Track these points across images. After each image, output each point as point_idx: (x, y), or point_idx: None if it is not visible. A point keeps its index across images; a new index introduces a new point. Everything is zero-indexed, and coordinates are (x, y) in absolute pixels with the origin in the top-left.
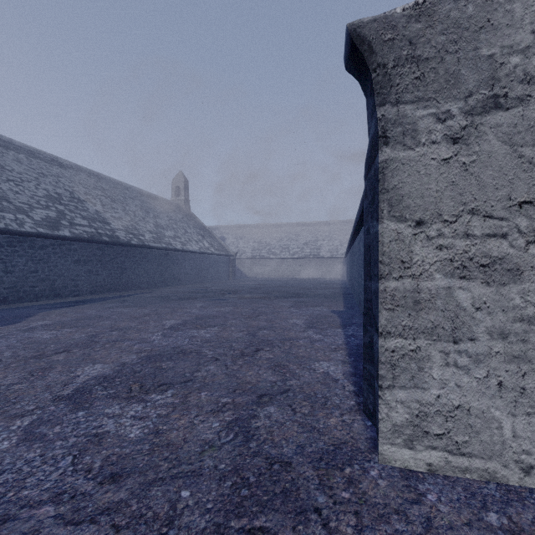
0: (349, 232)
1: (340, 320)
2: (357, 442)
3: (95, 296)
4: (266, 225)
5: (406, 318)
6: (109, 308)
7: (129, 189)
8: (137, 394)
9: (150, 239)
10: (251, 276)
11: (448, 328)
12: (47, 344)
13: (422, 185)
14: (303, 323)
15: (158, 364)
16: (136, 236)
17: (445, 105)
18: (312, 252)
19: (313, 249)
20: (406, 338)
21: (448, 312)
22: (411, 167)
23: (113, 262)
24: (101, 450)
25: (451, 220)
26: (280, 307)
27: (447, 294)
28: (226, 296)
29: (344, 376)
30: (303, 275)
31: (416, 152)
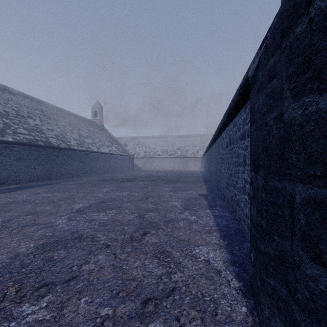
0: (204, 141)
1: (207, 202)
2: None
3: (32, 183)
4: (153, 136)
5: None
6: (37, 194)
7: (61, 111)
8: (7, 305)
9: (74, 144)
10: (143, 169)
11: None
12: None
13: None
14: (180, 204)
15: (50, 254)
16: (64, 142)
17: None
18: (182, 154)
19: (182, 152)
20: None
21: None
22: None
23: (46, 160)
24: None
25: None
26: (162, 191)
27: None
28: (125, 183)
29: (225, 265)
30: (177, 168)
31: None
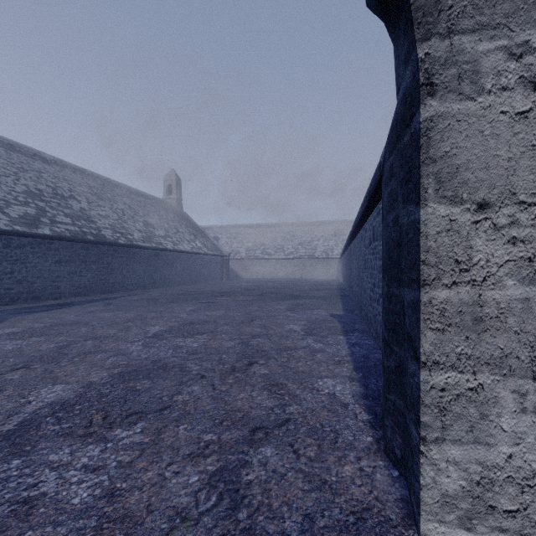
0: (344, 233)
1: (341, 325)
2: (385, 507)
3: (78, 298)
4: (260, 225)
5: (462, 343)
6: (90, 313)
7: (117, 186)
8: (97, 430)
9: (138, 238)
10: (245, 277)
11: (525, 358)
12: (5, 358)
13: (487, 151)
14: (301, 329)
15: (132, 384)
16: (124, 236)
17: (522, 34)
18: (307, 253)
19: (308, 249)
20: (462, 372)
21: (525, 334)
22: (471, 125)
23: (98, 263)
24: (25, 531)
25: (531, 201)
26: (275, 310)
27: (524, 309)
28: (218, 298)
29: (354, 399)
30: (298, 276)
31: (478, 103)
